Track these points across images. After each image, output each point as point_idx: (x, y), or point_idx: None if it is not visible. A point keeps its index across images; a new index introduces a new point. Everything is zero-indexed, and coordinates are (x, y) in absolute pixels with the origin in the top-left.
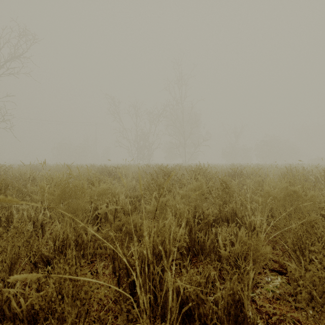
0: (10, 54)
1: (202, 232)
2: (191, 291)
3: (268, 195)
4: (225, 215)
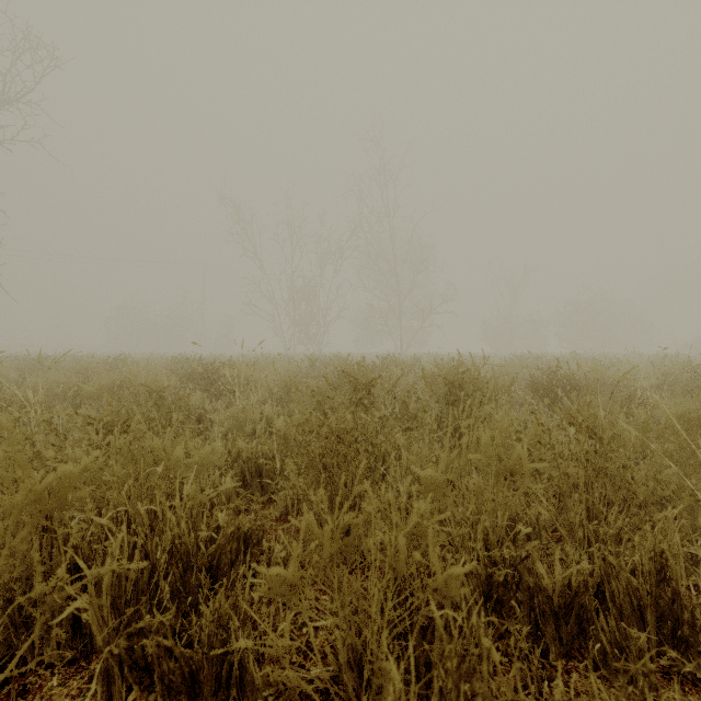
0: None
1: None
2: None
3: None
4: (628, 586)
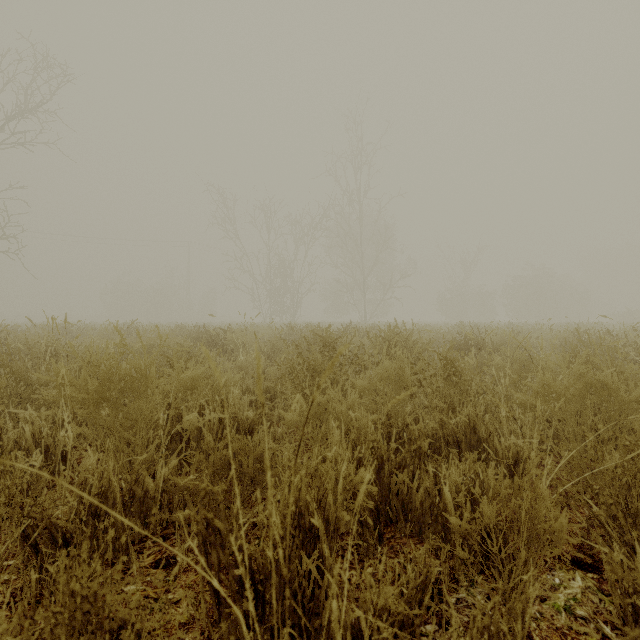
0: (17, 105)
1: (406, 471)
2: (390, 637)
3: (546, 390)
4: (452, 431)
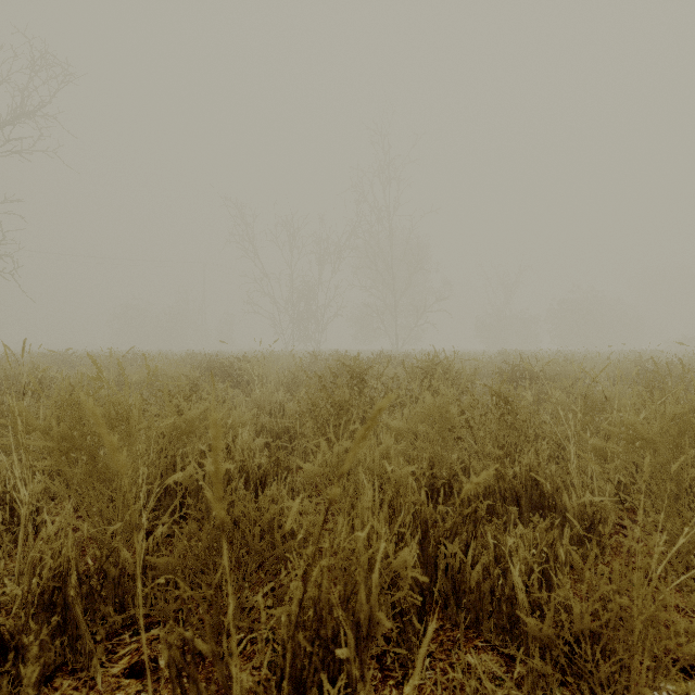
0: (13, 110)
1: (458, 541)
2: None
3: (632, 435)
4: (510, 484)
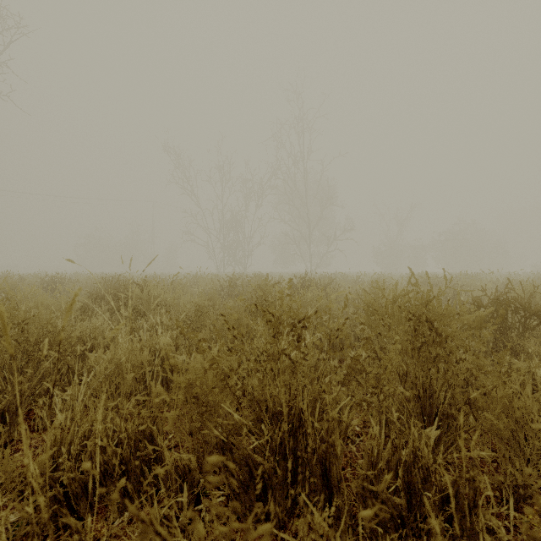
0: None
1: None
2: None
3: None
4: None
